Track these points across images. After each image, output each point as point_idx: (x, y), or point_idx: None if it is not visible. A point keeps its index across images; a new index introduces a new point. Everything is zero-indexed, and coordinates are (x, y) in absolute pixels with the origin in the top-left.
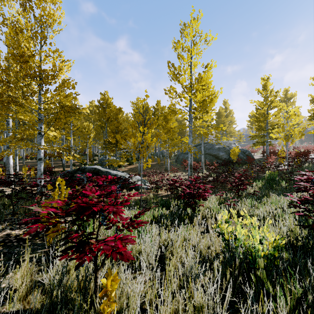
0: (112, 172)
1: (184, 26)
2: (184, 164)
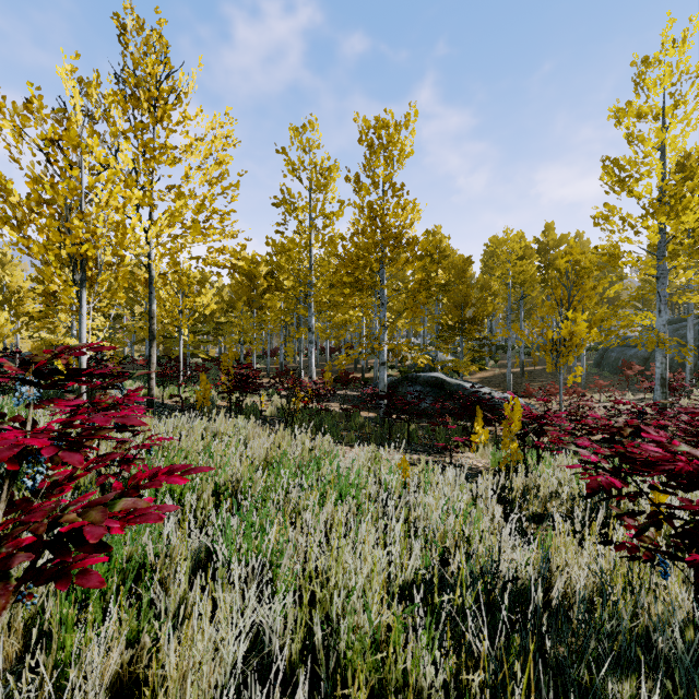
0: (468, 387)
1: (644, 65)
2: (627, 373)
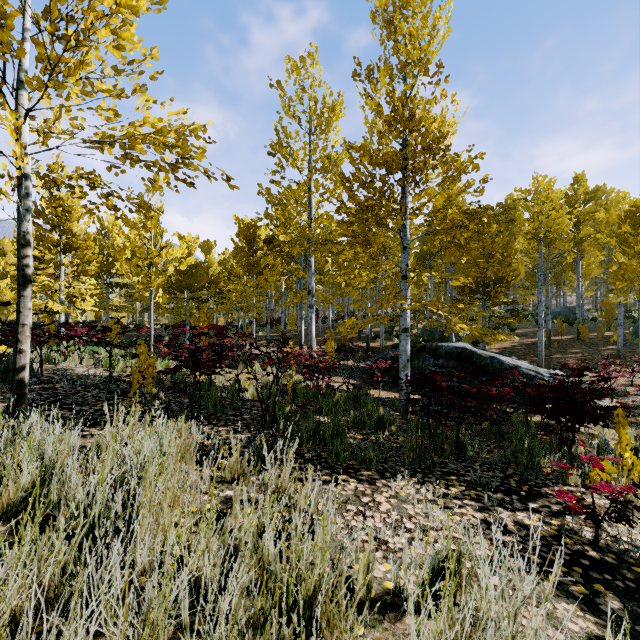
0: (505, 361)
1: None
2: None
